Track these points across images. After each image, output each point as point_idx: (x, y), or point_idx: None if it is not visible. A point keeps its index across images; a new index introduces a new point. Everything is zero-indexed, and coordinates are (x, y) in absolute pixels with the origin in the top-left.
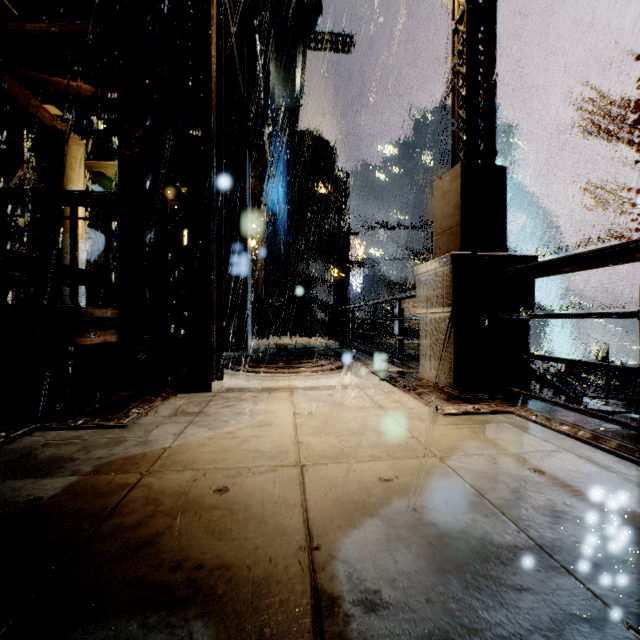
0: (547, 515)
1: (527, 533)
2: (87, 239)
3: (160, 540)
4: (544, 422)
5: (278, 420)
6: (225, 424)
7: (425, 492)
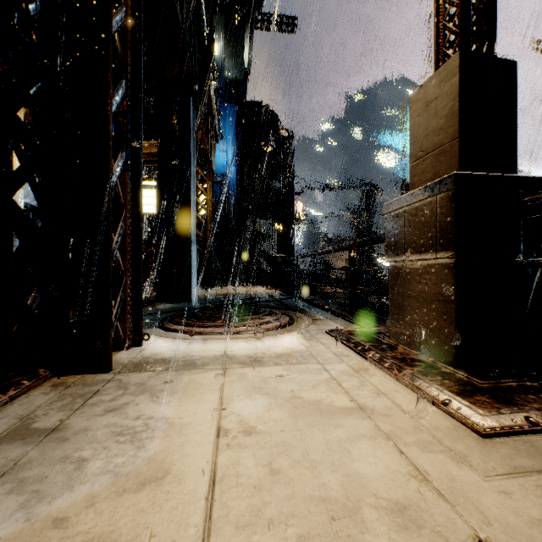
0: None
1: None
2: None
3: None
4: None
5: (183, 458)
6: (72, 477)
7: None
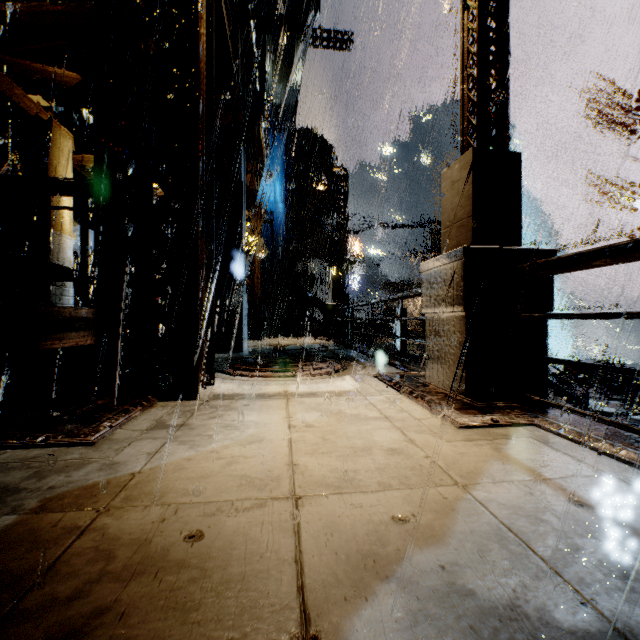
0: (616, 576)
1: (599, 608)
2: (77, 236)
3: (99, 624)
4: (575, 437)
5: (271, 435)
6: (209, 440)
7: (452, 538)
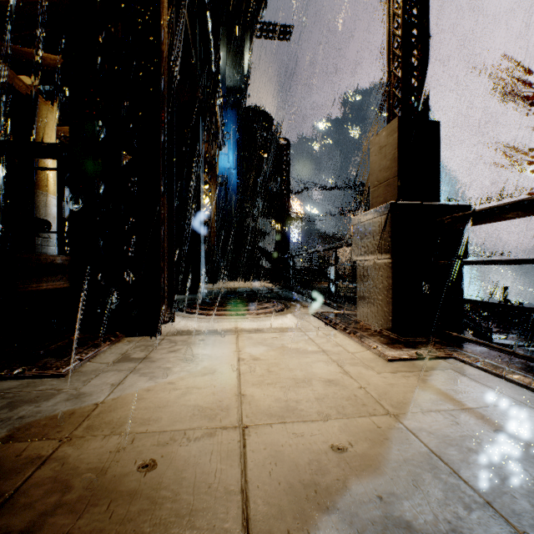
0: None
1: None
2: None
3: None
4: (491, 369)
5: (222, 367)
6: (167, 372)
7: (387, 468)
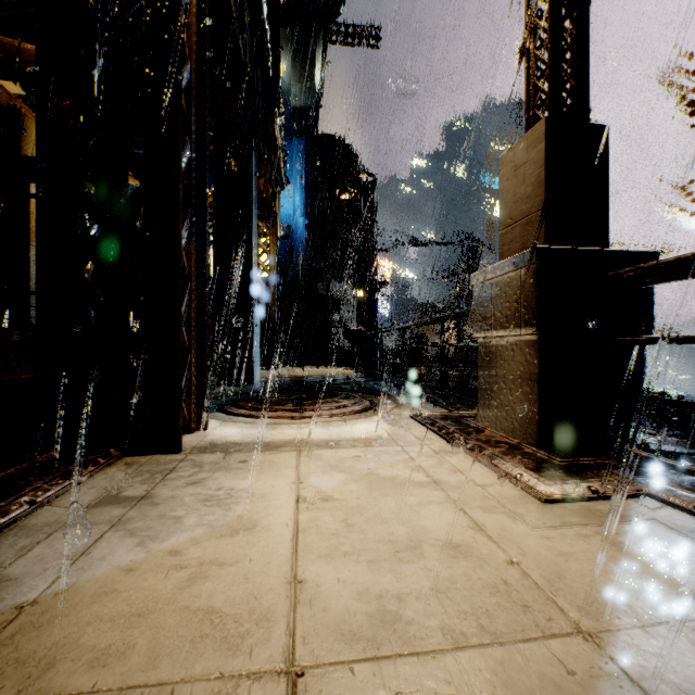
0: None
1: None
2: None
3: None
4: None
5: (268, 516)
6: (174, 527)
7: None
